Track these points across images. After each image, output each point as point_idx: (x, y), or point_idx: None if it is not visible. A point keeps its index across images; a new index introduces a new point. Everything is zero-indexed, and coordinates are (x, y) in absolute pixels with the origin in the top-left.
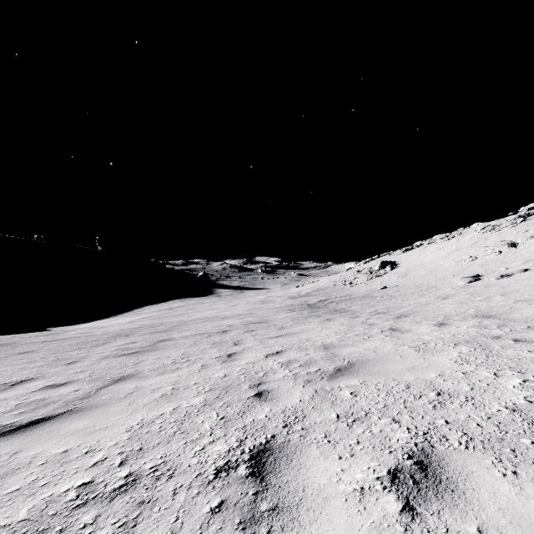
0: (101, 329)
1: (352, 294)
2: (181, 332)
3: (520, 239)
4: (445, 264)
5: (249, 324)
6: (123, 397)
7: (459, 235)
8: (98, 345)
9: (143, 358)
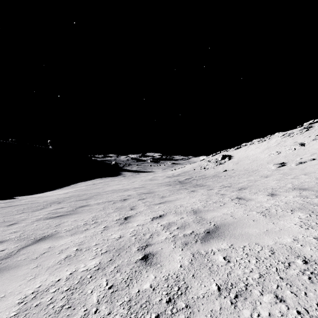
0: (44, 198)
1: (206, 174)
2: (96, 200)
3: (306, 141)
4: (262, 156)
5: (141, 194)
6: (35, 258)
7: (268, 139)
8: (37, 209)
9: (64, 220)
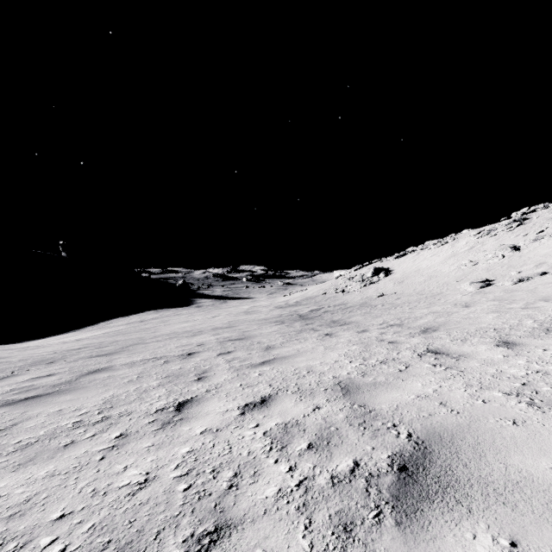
0: (28, 351)
1: (346, 302)
2: (130, 356)
3: (522, 243)
4: (444, 269)
5: (225, 341)
6: None
7: (452, 241)
8: None
9: (33, 411)
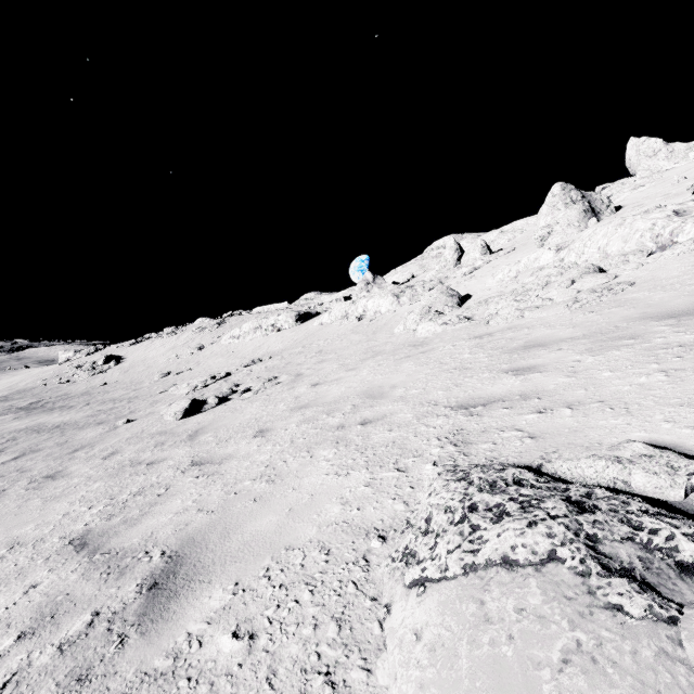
0: None
1: (70, 393)
2: None
3: (207, 344)
4: (161, 360)
5: None
6: None
7: (181, 332)
8: None
9: None
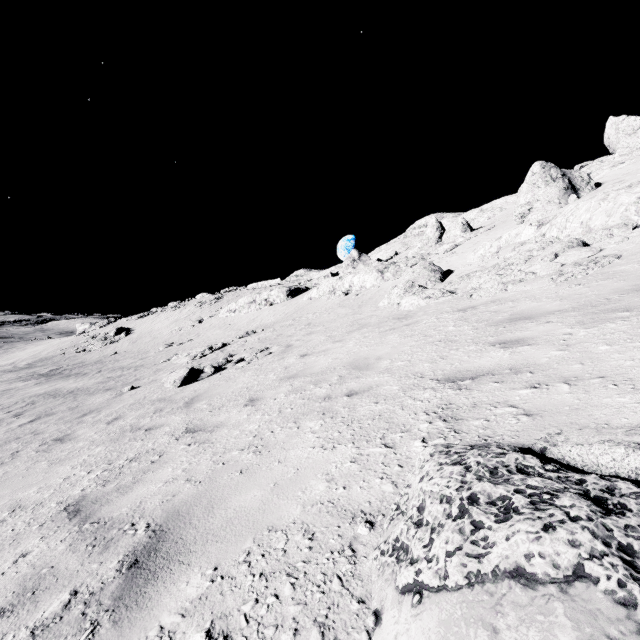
0: None
1: (85, 361)
2: None
3: (206, 318)
4: (165, 332)
5: None
6: None
7: (184, 307)
8: None
9: None
